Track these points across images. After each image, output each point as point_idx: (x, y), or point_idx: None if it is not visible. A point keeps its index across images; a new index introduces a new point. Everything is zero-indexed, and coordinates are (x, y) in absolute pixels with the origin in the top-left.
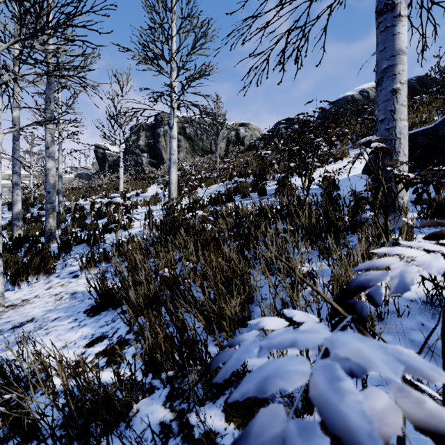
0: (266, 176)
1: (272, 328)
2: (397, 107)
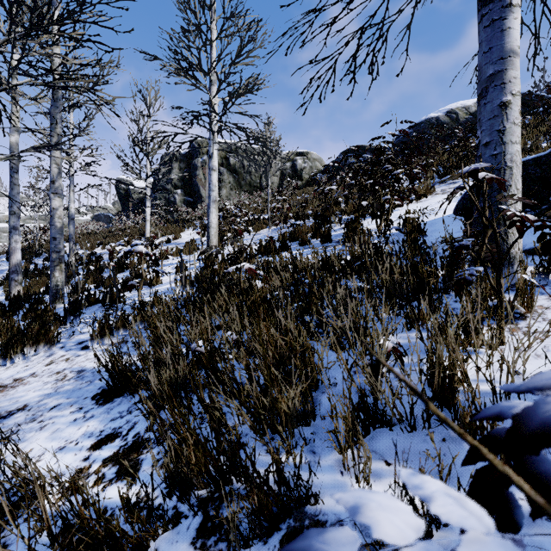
0: (330, 218)
1: (392, 540)
2: (507, 126)
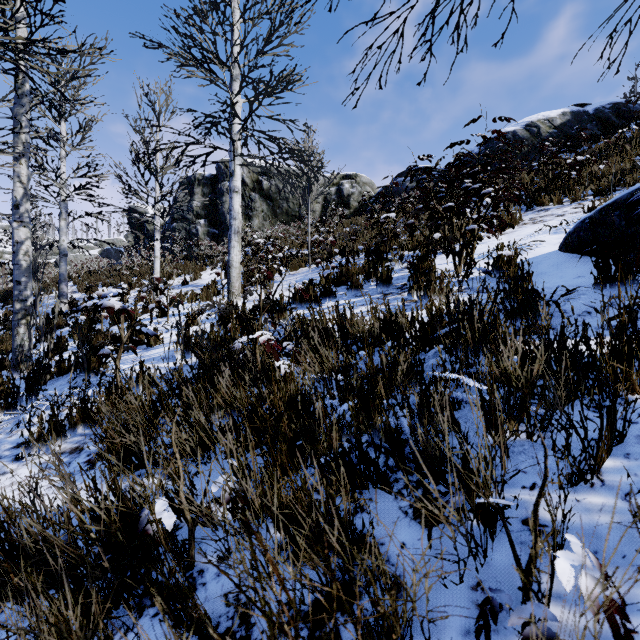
0: (387, 255)
1: None
2: None
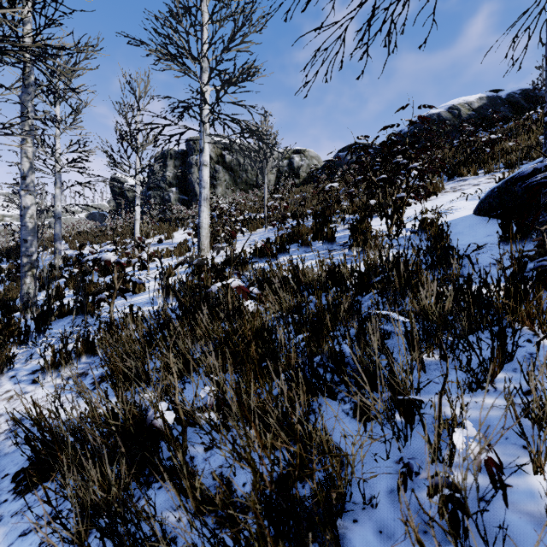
0: (332, 218)
1: None
2: None
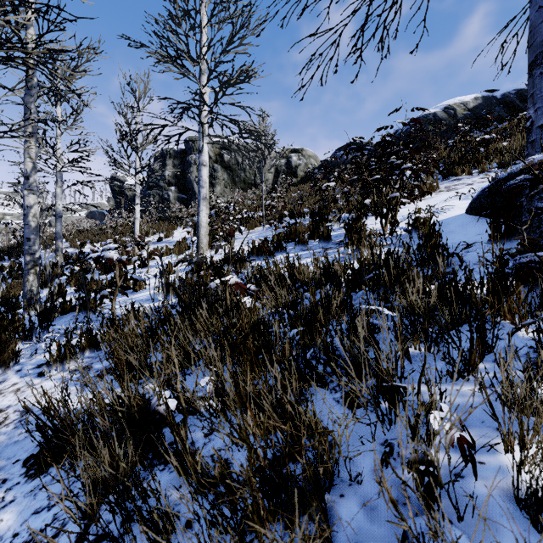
0: (328, 217)
1: None
2: None
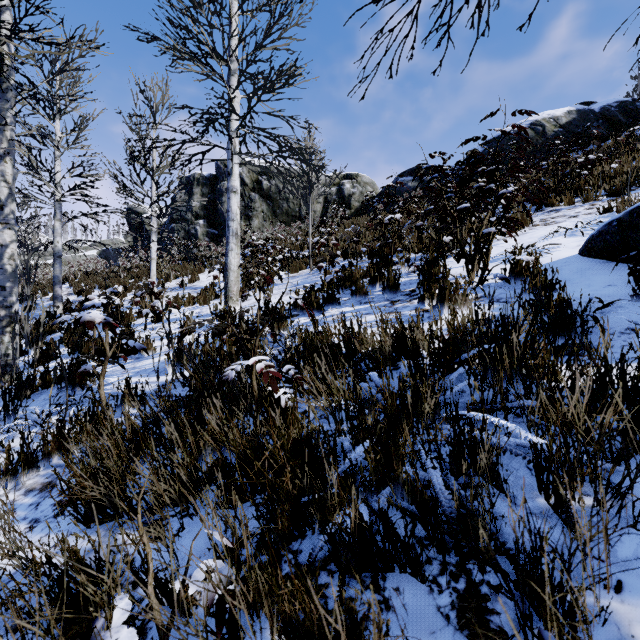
0: (392, 258)
1: None
2: None
